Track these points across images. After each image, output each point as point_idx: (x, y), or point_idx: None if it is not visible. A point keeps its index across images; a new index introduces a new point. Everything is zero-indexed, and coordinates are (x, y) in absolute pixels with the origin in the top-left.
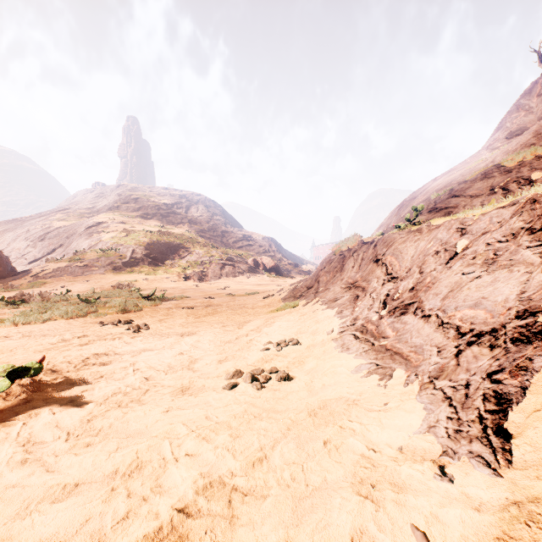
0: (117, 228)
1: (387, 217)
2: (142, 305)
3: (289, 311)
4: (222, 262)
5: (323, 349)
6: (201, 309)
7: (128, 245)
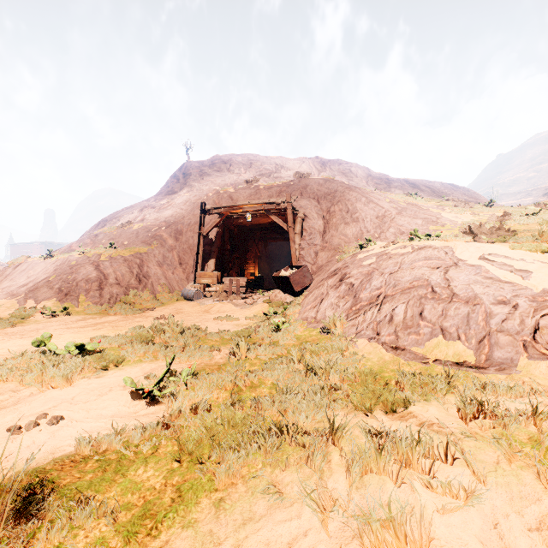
0: None
1: (88, 230)
2: None
3: None
4: None
5: None
6: None
7: None
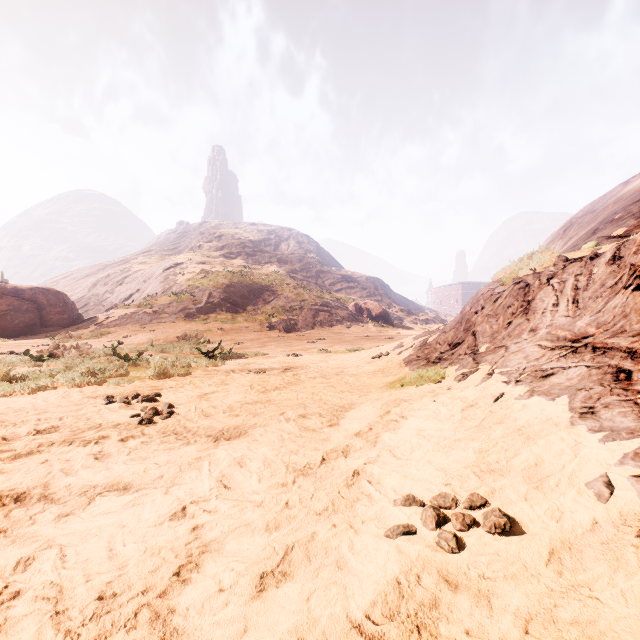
0: (195, 269)
1: (545, 242)
2: (196, 365)
3: (428, 389)
4: (315, 308)
5: (635, 589)
6: (275, 375)
7: (204, 287)
